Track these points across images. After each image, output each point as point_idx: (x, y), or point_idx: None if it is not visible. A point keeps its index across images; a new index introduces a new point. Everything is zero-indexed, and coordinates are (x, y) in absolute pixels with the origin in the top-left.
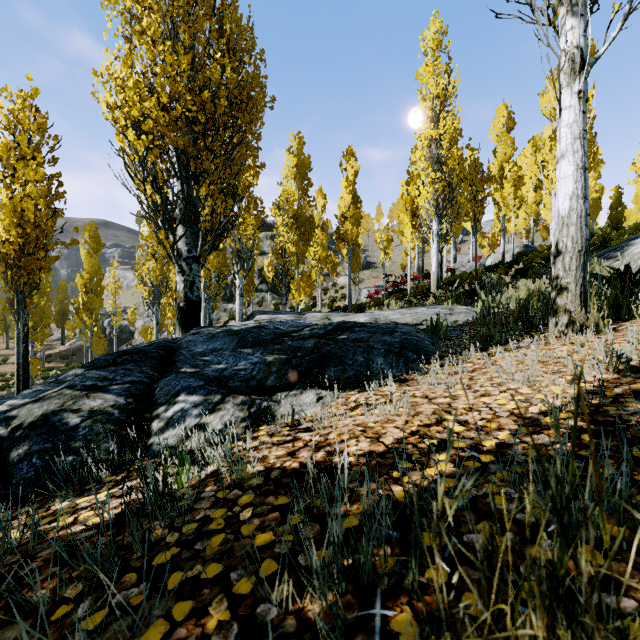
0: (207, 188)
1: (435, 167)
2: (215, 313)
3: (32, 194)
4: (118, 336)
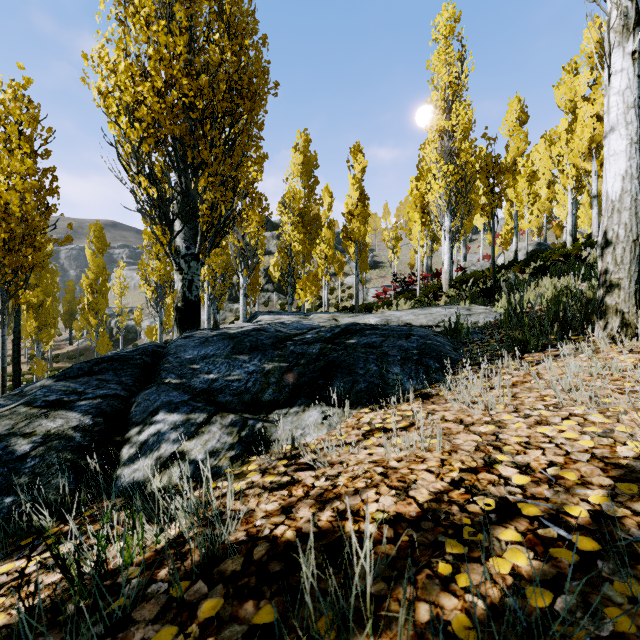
0: (206, 180)
1: (447, 160)
2: (221, 313)
3: (17, 186)
4: (125, 336)
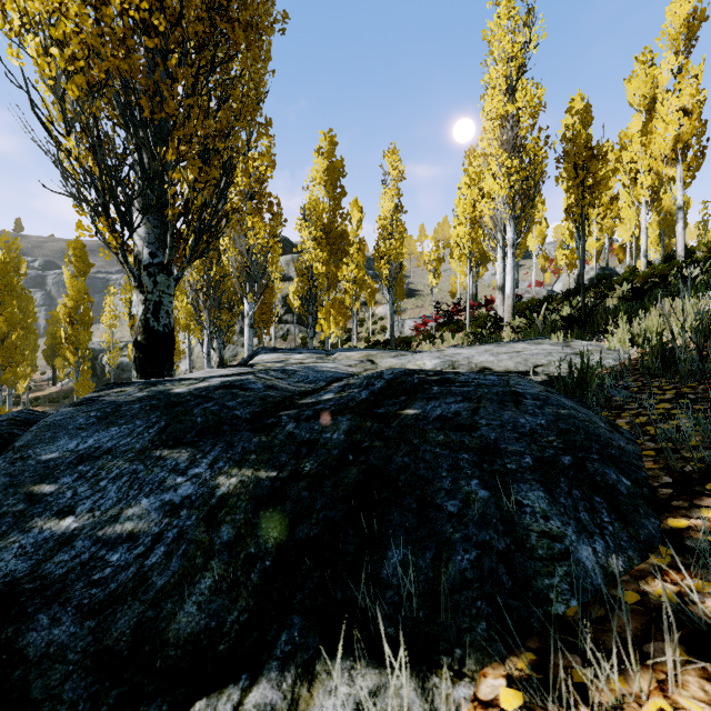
0: (174, 149)
1: (511, 154)
2: (231, 348)
3: None
4: (119, 375)
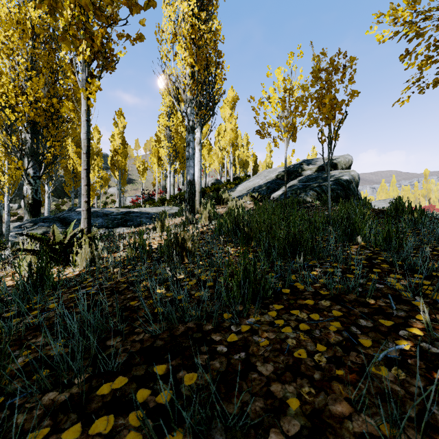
0: (51, 143)
1: (169, 140)
2: None
3: None
4: None
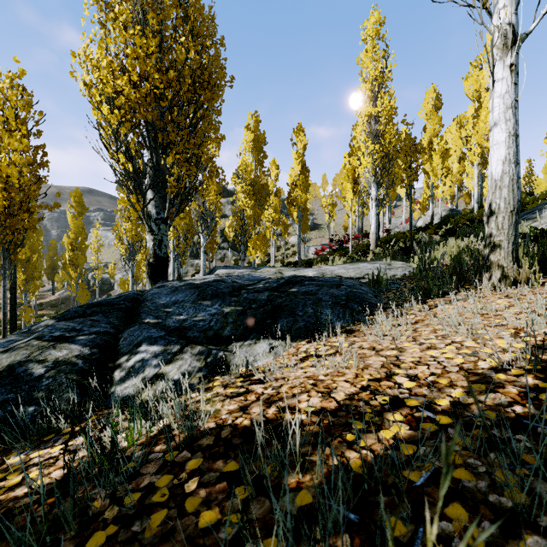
0: (173, 157)
1: (374, 140)
2: (183, 268)
3: (16, 162)
4: (100, 287)
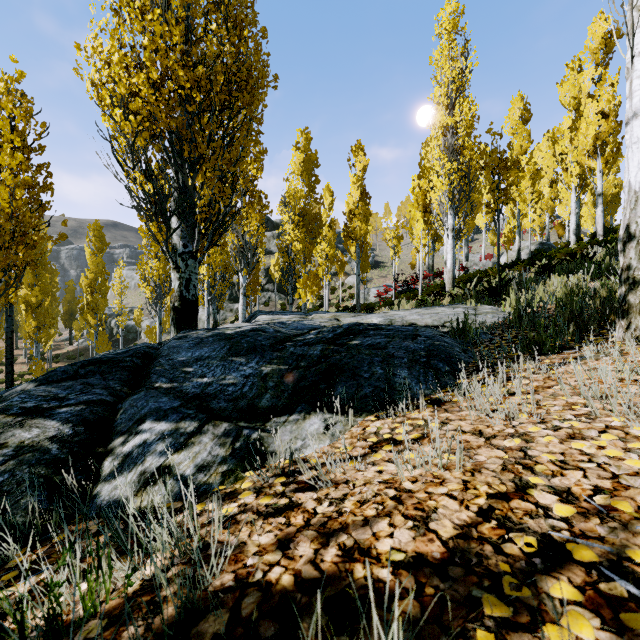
0: (203, 175)
1: (450, 157)
2: (221, 313)
3: (6, 181)
4: (125, 336)
